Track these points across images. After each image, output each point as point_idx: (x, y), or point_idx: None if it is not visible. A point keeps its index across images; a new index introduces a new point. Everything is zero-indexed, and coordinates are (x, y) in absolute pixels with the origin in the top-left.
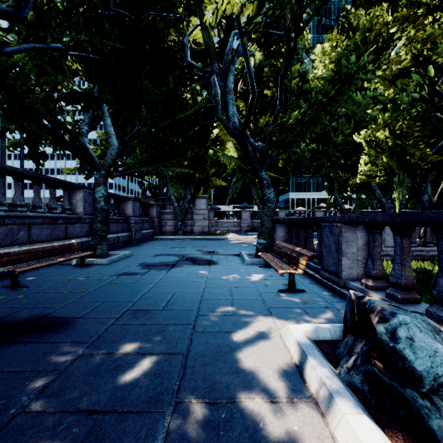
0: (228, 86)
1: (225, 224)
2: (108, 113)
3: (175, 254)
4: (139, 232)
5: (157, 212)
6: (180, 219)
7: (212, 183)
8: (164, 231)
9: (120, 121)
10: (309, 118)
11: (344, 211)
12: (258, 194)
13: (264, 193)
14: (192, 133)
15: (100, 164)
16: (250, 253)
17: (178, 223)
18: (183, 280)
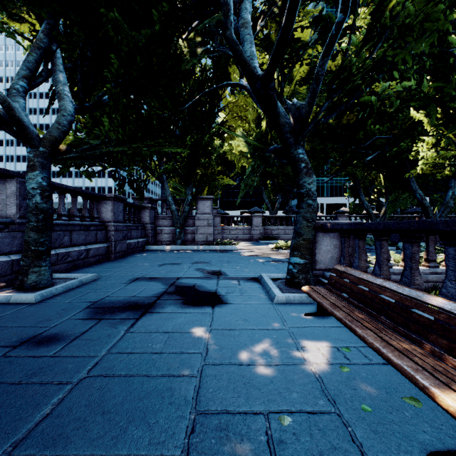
0: (242, 16)
1: (234, 231)
2: (62, 66)
3: (162, 278)
4: (122, 243)
5: (150, 216)
6: (178, 226)
7: (219, 182)
8: (159, 240)
9: (78, 76)
10: (410, 25)
11: (372, 216)
12: (270, 197)
13: (300, 183)
14: (189, 105)
15: (37, 136)
16: (275, 277)
17: (177, 230)
18: (145, 372)
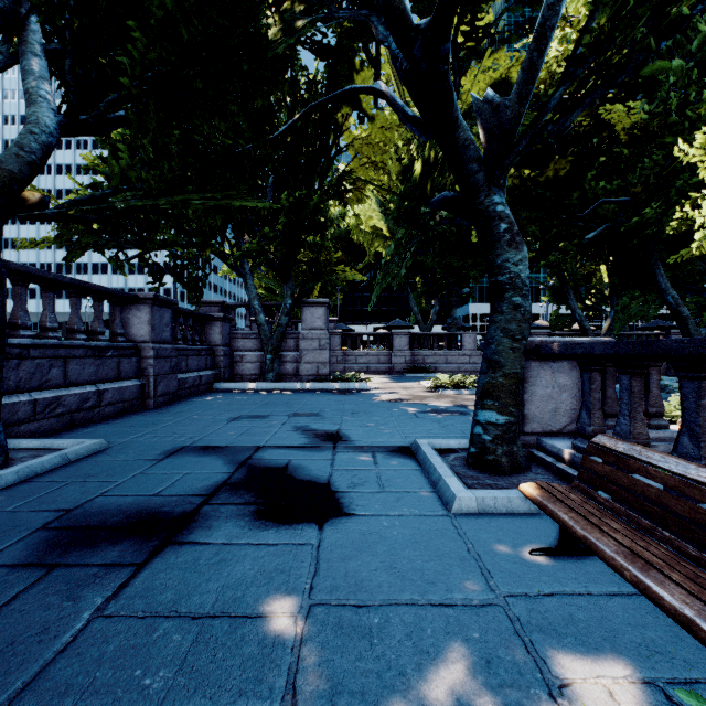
0: None
1: (363, 358)
2: (41, 47)
3: (227, 447)
4: (170, 378)
5: (223, 333)
6: (270, 349)
7: (338, 276)
8: (239, 373)
9: (67, 61)
10: None
11: (588, 333)
12: (420, 304)
13: (498, 263)
14: (284, 130)
15: None
16: (444, 447)
17: (267, 356)
18: None
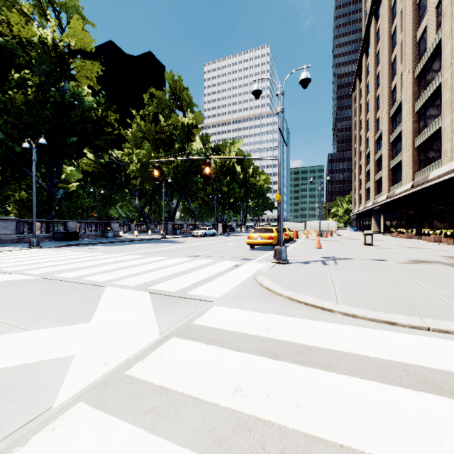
0: None
1: None
2: None
3: None
4: None
5: None
6: None
7: None
8: None
9: None
10: None
11: None
12: None
13: None
14: None
15: None
16: None
17: None
18: None
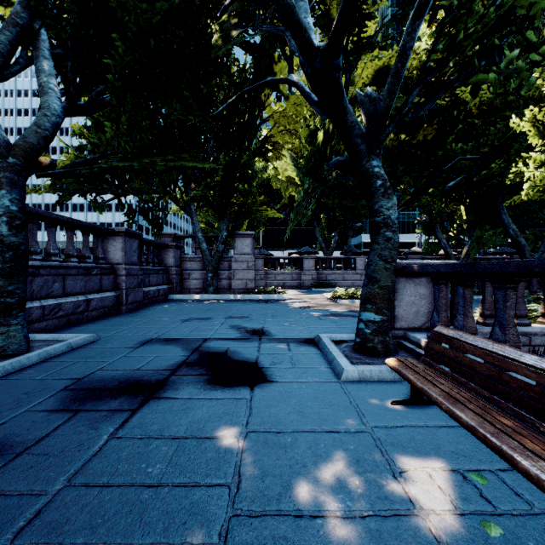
0: None
1: (280, 276)
2: (49, 52)
3: (183, 339)
4: (137, 291)
5: (175, 257)
6: (210, 269)
7: (261, 214)
8: (187, 287)
9: (69, 63)
10: None
11: (451, 257)
12: (324, 235)
13: (375, 208)
14: (222, 109)
15: (5, 142)
16: (338, 339)
17: (208, 274)
18: (120, 539)
